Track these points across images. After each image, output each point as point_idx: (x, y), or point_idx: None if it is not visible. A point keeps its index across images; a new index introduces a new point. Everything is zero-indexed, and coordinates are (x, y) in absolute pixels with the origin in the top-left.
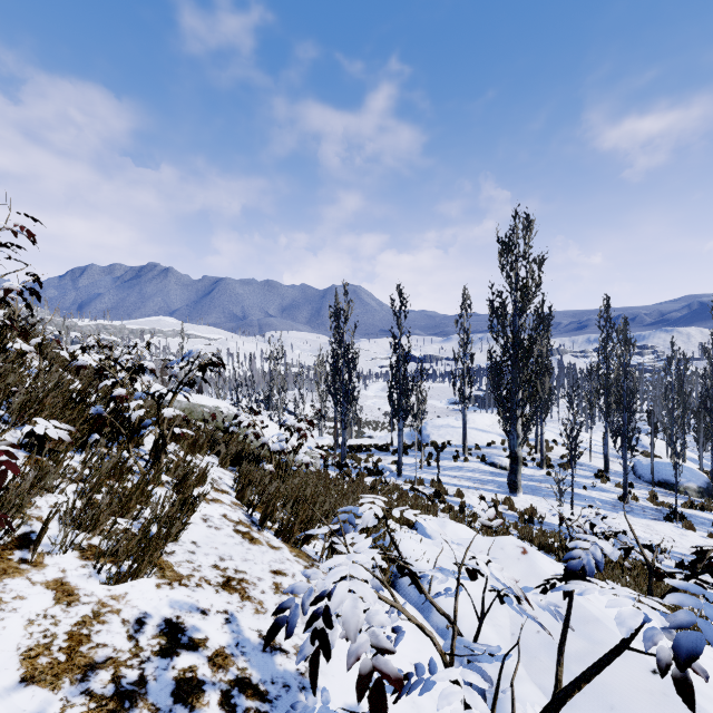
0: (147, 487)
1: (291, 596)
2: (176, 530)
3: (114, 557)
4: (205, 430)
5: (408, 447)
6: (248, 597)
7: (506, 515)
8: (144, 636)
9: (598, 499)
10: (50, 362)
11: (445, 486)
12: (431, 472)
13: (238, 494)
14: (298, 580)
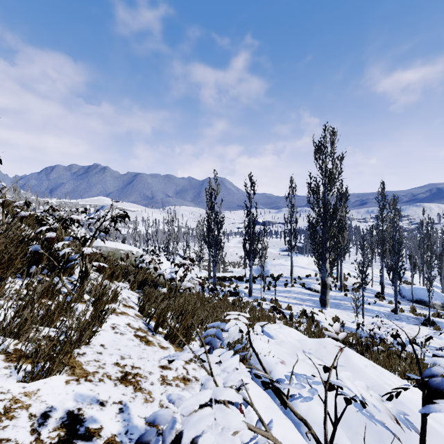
0: (69, 304)
1: (173, 386)
2: (88, 337)
3: (34, 359)
4: (122, 265)
5: (255, 278)
6: (140, 389)
7: (319, 321)
8: (46, 429)
9: (378, 311)
10: (11, 217)
11: (279, 303)
12: (270, 294)
13: (140, 308)
14: (179, 373)
